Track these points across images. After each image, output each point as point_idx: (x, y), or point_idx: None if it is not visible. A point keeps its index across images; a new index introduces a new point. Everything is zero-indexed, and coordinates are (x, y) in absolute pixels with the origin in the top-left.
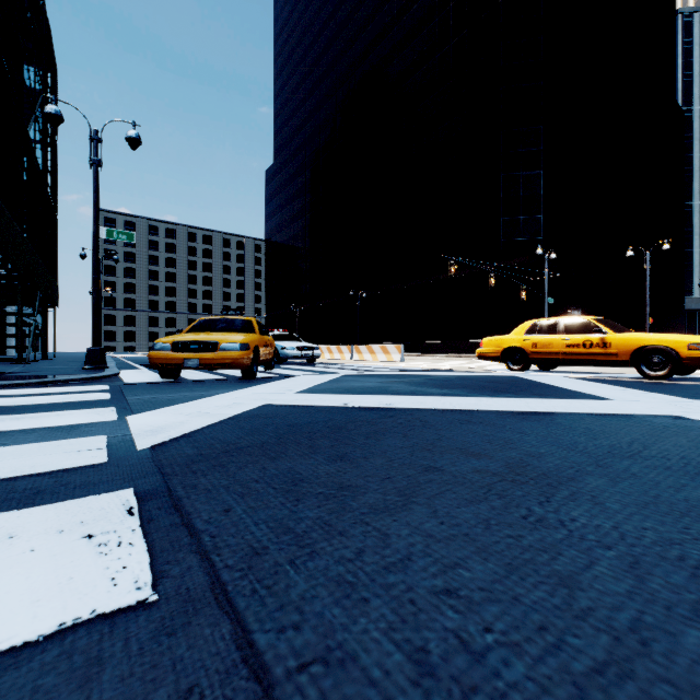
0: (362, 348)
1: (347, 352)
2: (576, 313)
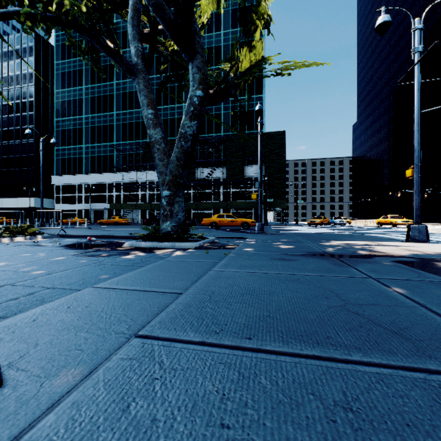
0: (367, 221)
1: (364, 222)
2: (392, 214)
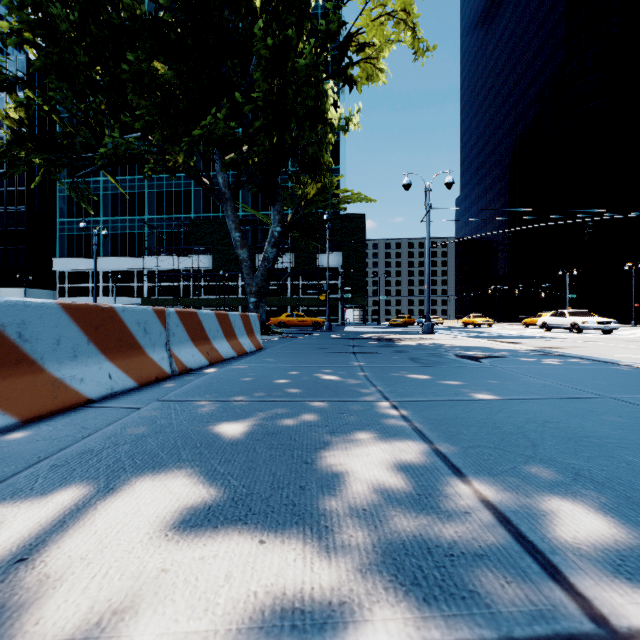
0: (459, 321)
1: (456, 322)
2: (476, 313)
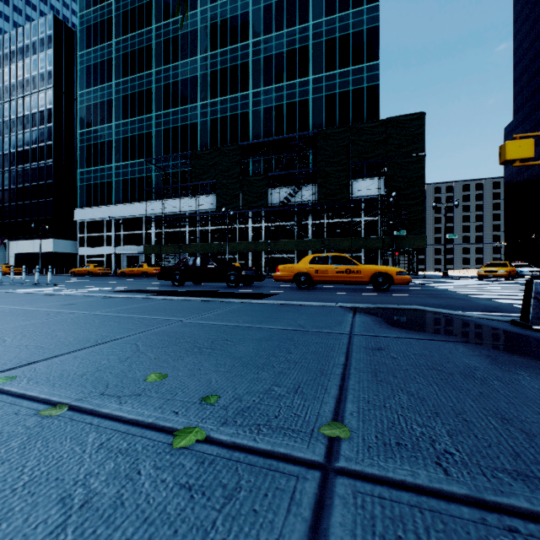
0: None
1: None
2: None
